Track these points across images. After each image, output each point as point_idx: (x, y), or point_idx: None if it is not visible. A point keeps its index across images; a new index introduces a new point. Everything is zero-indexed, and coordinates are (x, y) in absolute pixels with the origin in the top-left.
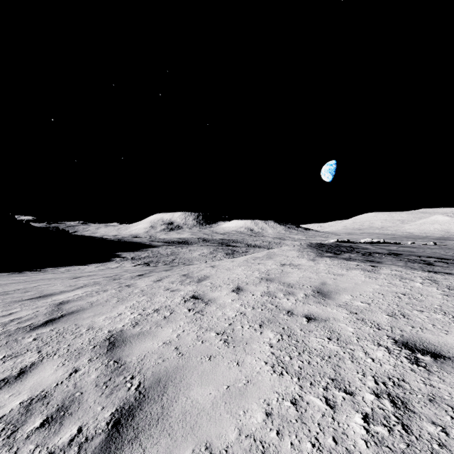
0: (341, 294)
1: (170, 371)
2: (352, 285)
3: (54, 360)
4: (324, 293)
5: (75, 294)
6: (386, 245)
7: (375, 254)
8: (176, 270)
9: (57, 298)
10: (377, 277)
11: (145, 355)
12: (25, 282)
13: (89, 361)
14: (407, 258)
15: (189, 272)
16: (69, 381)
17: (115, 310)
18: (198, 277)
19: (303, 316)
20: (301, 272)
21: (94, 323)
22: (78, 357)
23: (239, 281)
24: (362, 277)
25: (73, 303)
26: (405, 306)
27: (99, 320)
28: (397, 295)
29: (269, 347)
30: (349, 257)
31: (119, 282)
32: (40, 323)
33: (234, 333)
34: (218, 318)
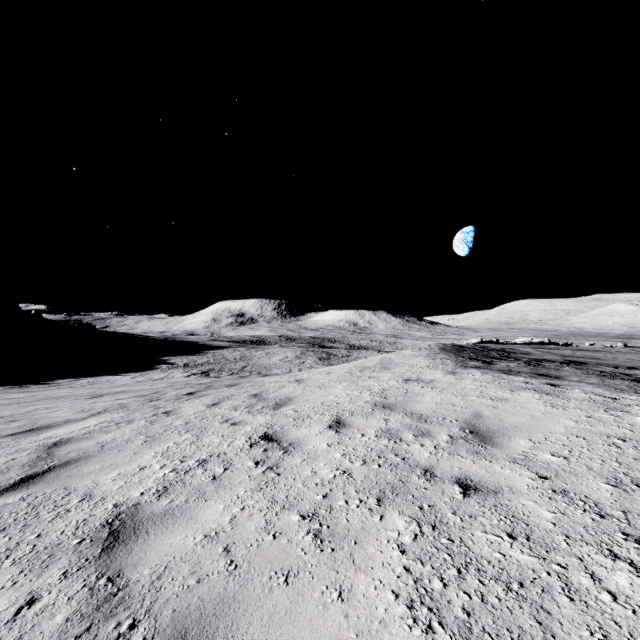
0: (512, 436)
1: (208, 610)
2: (526, 419)
3: (0, 572)
4: (482, 434)
5: (84, 427)
6: (553, 347)
7: (545, 362)
8: (245, 386)
9: (54, 433)
10: (565, 404)
11: (166, 566)
12: (18, 404)
13: (62, 576)
14: (598, 370)
15: (263, 389)
16: (10, 631)
17: (136, 459)
18: (276, 400)
19: (453, 480)
20: (437, 394)
21: (96, 487)
22: (46, 565)
23: (339, 408)
24: (539, 404)
25: (74, 444)
26: (634, 464)
27: (106, 479)
28: (611, 441)
29: (398, 554)
30: (508, 369)
31: (156, 406)
32: (9, 483)
33: (332, 517)
34: (304, 481)
